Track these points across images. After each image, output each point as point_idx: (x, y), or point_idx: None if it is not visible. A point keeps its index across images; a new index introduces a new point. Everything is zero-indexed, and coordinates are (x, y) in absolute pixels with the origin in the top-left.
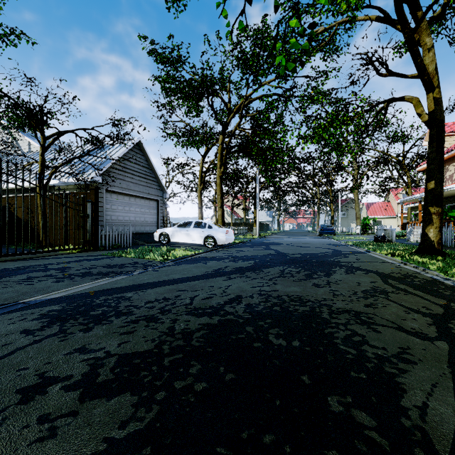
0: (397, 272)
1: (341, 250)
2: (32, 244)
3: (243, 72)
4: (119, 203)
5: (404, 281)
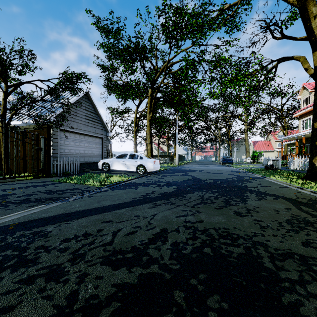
0: (302, 197)
1: (243, 176)
2: None
3: (167, 37)
4: (71, 140)
5: (316, 208)
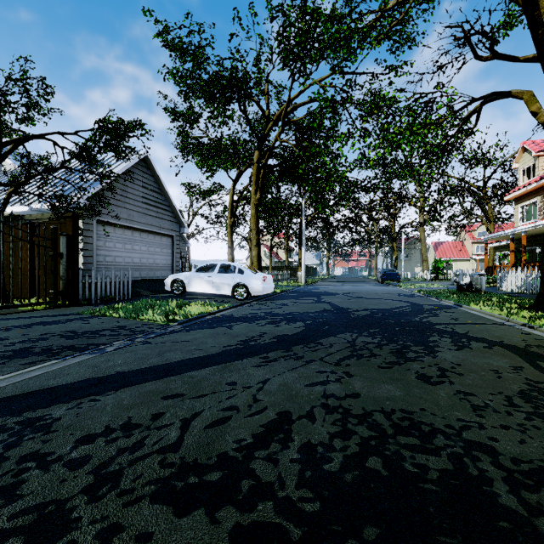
0: (536, 344)
1: (421, 303)
2: None
3: (286, 56)
4: (117, 239)
5: None
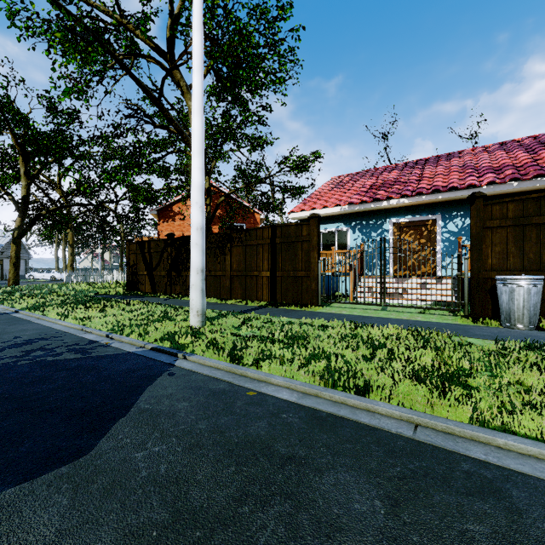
0: None
1: None
2: None
3: None
4: (6, 262)
5: None
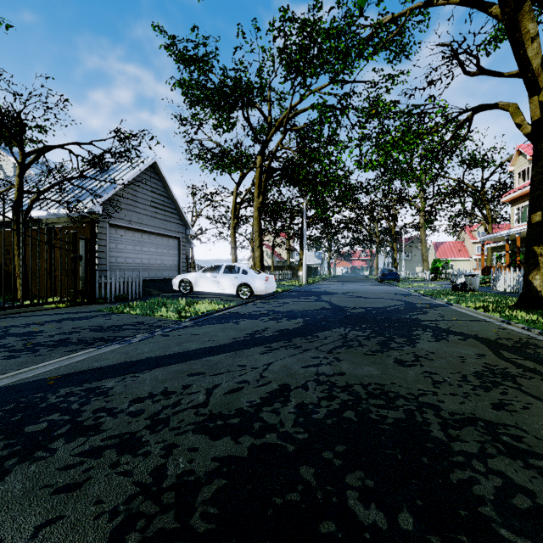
0: (506, 337)
1: (414, 302)
2: (8, 295)
3: (288, 71)
4: (128, 241)
5: (525, 354)
